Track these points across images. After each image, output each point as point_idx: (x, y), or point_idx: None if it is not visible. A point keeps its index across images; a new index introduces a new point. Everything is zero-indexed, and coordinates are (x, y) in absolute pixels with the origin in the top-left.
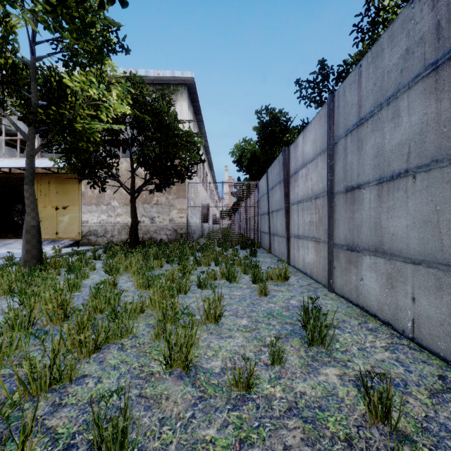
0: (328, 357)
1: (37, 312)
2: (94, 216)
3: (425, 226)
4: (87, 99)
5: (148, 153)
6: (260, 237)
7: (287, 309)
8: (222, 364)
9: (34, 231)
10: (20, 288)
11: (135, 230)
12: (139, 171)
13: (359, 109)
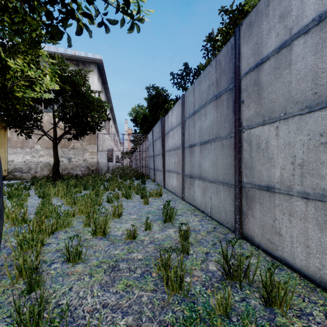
0: (172, 226)
1: (5, 219)
2: (19, 157)
3: (214, 166)
4: (25, 75)
5: (68, 113)
6: (149, 172)
7: (158, 210)
8: (122, 233)
9: None
10: None
11: (57, 168)
12: (59, 123)
13: (194, 106)
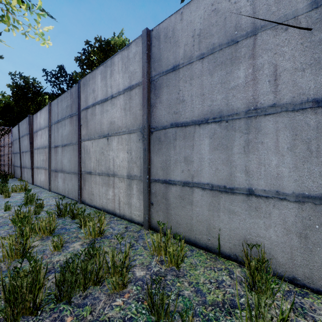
0: (32, 206)
1: None
2: None
3: (69, 162)
4: None
5: None
6: (13, 170)
7: (21, 199)
8: None
9: None
10: None
11: None
12: None
13: (58, 116)
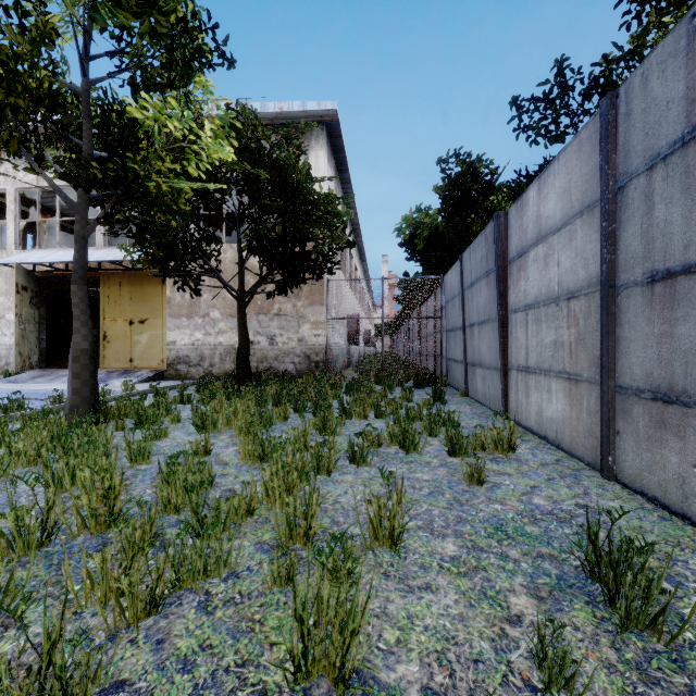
0: (681, 673)
1: (61, 511)
2: (185, 334)
3: None
4: (166, 140)
5: (264, 233)
6: (446, 369)
7: (533, 519)
8: (422, 674)
9: (85, 358)
10: (46, 459)
11: (245, 357)
12: (252, 263)
13: (691, 107)
